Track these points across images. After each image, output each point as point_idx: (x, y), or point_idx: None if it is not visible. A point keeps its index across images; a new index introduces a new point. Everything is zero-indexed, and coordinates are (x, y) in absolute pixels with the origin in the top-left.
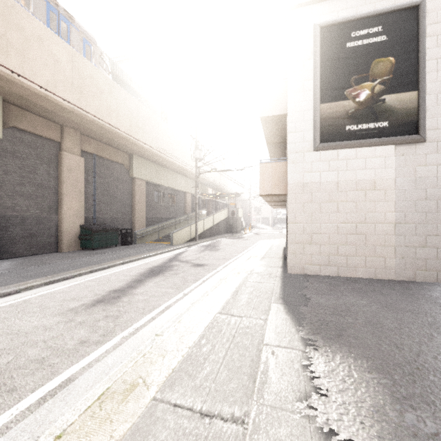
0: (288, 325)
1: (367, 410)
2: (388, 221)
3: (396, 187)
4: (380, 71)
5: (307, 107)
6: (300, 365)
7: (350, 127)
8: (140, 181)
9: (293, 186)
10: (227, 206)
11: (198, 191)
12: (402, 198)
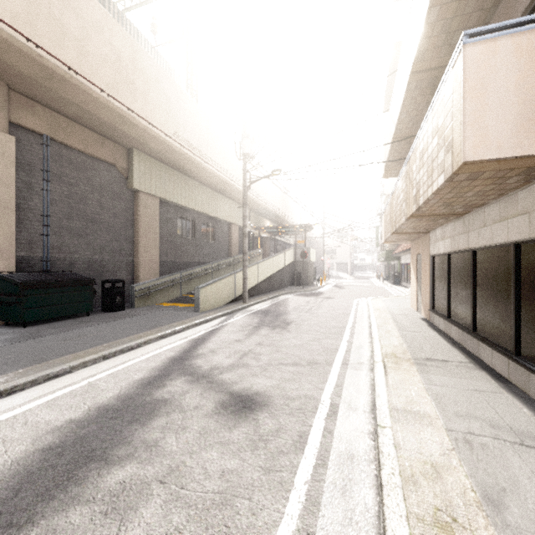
0: None
1: None
2: None
3: None
4: None
5: None
6: None
7: None
8: (150, 198)
9: None
10: (290, 247)
11: (249, 222)
12: None
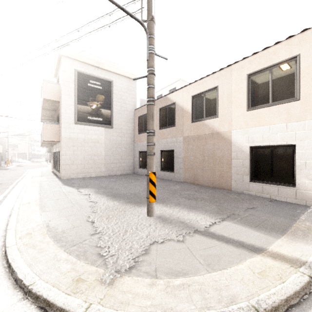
0: (70, 188)
1: (93, 191)
2: (102, 155)
3: (105, 142)
4: (99, 99)
5: (71, 104)
6: (77, 191)
7: (89, 117)
8: None
9: (64, 138)
10: None
11: None
12: (106, 147)
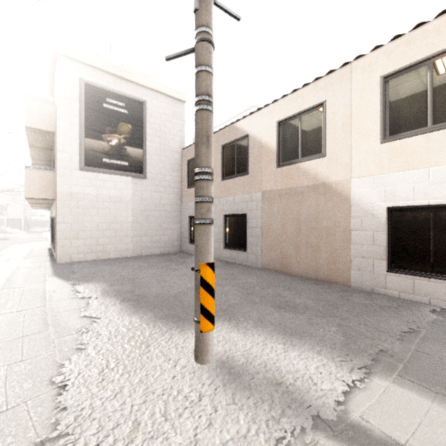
0: (62, 283)
1: (99, 290)
2: (128, 222)
3: (132, 202)
4: (124, 131)
5: (74, 136)
6: (70, 290)
7: (106, 160)
8: None
9: (62, 194)
10: None
11: None
12: (136, 209)
